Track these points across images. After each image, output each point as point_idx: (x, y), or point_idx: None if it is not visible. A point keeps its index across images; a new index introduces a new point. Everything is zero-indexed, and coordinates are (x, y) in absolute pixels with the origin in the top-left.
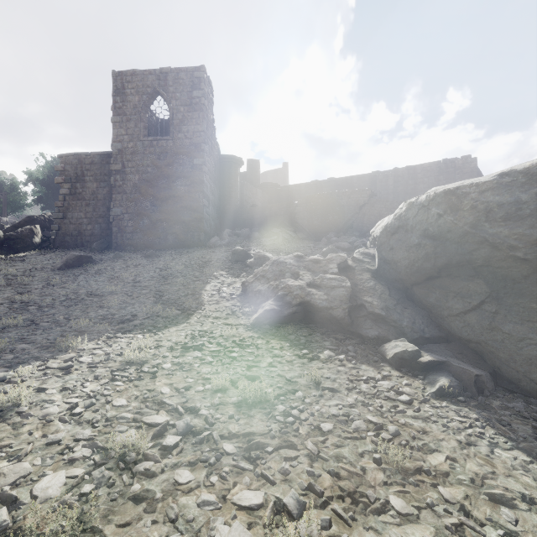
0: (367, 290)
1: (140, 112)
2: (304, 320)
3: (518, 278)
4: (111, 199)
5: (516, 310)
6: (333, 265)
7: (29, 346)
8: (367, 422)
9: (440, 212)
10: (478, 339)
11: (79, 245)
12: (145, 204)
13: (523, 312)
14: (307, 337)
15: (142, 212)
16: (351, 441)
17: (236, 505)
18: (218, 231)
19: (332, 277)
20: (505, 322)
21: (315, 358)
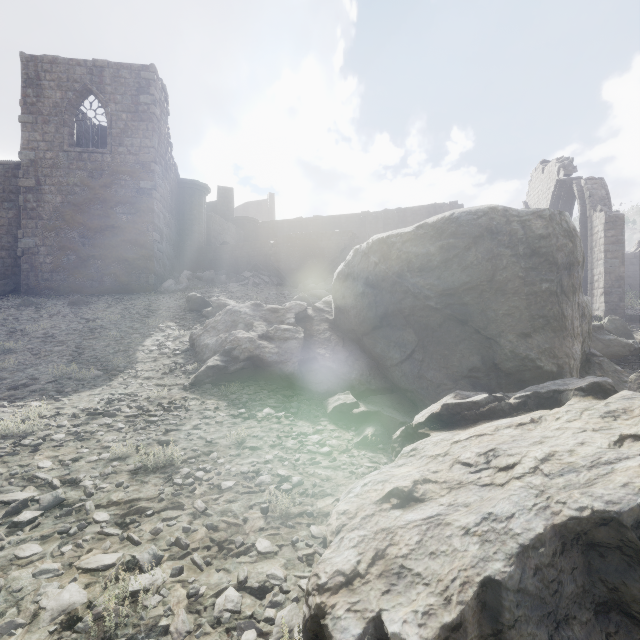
0: (322, 342)
1: (64, 114)
2: (255, 377)
3: (436, 326)
4: (20, 225)
5: (436, 357)
6: (291, 315)
7: None
8: (275, 476)
9: (376, 261)
10: (412, 388)
11: None
12: (71, 234)
13: (441, 359)
14: (252, 395)
15: (66, 245)
16: (248, 496)
17: (81, 569)
18: (176, 272)
19: (287, 328)
20: (428, 370)
21: (250, 417)
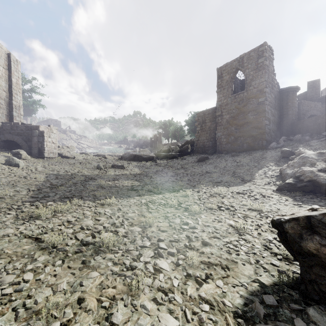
0: None
1: (229, 83)
2: (314, 191)
3: None
4: (216, 129)
5: None
6: None
7: (189, 185)
8: None
9: None
10: None
11: (203, 152)
12: (232, 129)
13: None
14: (308, 199)
15: (230, 133)
16: None
17: (233, 220)
18: (278, 138)
19: None
20: None
21: (303, 206)
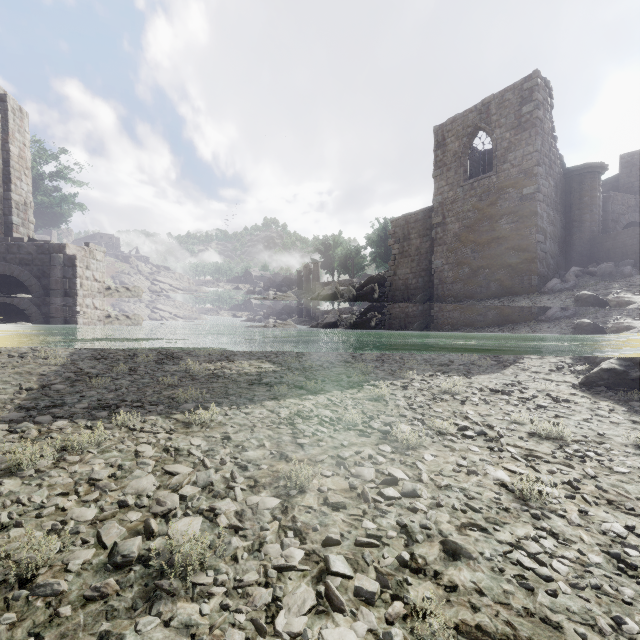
0: None
1: (460, 158)
2: None
3: None
4: (432, 252)
5: None
6: None
7: (382, 372)
8: None
9: None
10: None
11: (405, 298)
12: (465, 252)
13: None
14: None
15: (461, 261)
16: None
17: (504, 468)
18: (561, 270)
19: None
20: None
21: None
